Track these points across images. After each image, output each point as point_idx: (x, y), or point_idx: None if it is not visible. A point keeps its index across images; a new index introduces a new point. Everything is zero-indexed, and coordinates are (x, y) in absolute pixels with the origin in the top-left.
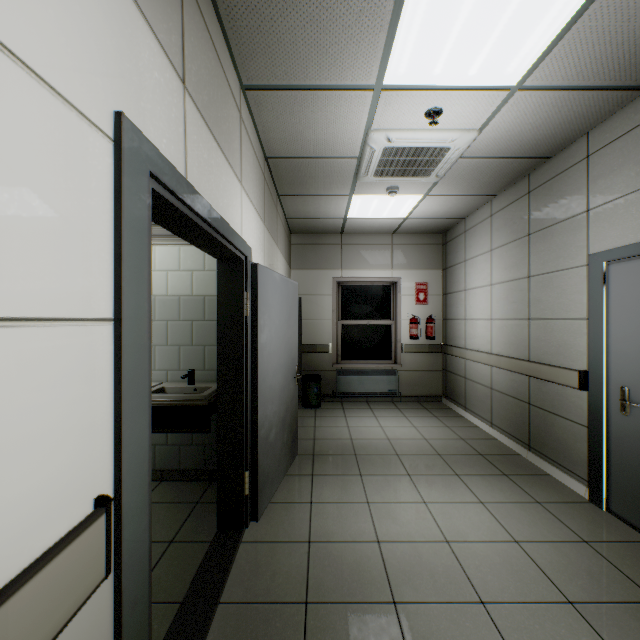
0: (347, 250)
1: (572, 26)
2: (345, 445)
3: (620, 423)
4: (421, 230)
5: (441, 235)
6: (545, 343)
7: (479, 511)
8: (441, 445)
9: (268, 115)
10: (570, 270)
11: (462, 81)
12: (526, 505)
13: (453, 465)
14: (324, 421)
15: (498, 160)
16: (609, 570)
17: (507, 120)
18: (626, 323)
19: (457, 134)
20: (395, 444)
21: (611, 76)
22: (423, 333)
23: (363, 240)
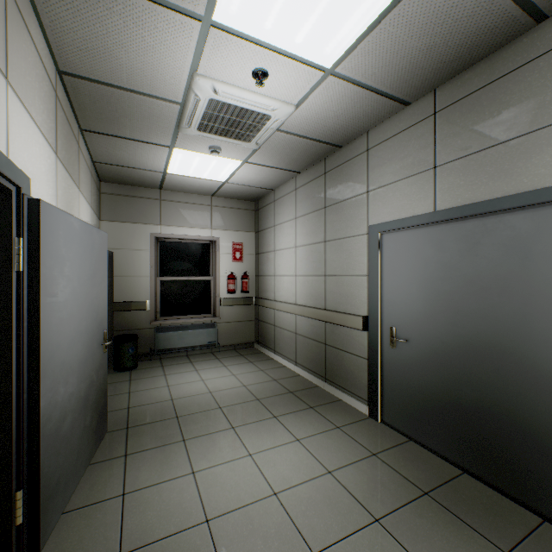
0: (167, 206)
1: (378, 25)
2: (166, 408)
3: (390, 354)
4: (238, 195)
5: (254, 202)
6: (337, 295)
7: (297, 450)
8: (259, 389)
9: (58, 5)
10: (356, 237)
11: (289, 47)
12: (331, 432)
13: (271, 407)
14: (141, 384)
15: (306, 140)
16: (394, 476)
17: (318, 102)
18: (394, 279)
19: (278, 104)
20: (218, 396)
21: (391, 85)
22: (239, 288)
23: (183, 198)
